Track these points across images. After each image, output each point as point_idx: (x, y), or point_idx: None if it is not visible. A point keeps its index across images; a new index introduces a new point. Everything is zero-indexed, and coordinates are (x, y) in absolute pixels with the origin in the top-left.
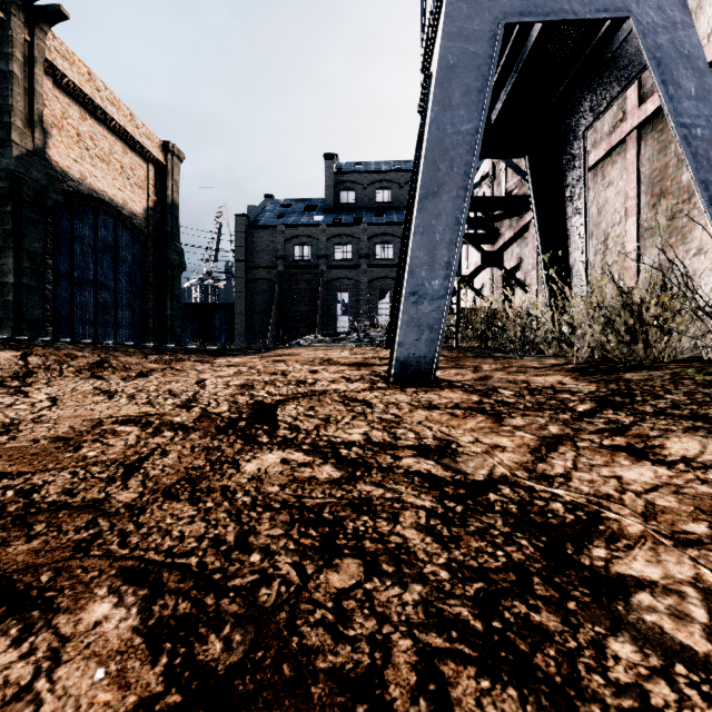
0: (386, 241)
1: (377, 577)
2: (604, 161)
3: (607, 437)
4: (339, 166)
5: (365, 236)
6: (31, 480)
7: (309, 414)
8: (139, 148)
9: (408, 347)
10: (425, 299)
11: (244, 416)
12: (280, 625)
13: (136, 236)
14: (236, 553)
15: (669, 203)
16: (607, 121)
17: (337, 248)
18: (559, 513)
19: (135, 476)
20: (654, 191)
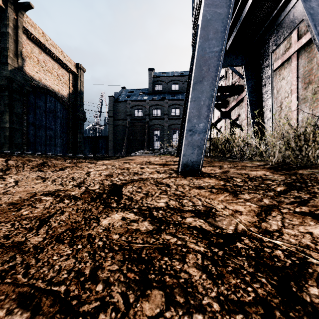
0: (176, 108)
1: (173, 307)
2: (280, 68)
3: (297, 207)
4: (155, 74)
5: (167, 105)
6: None
7: (138, 191)
8: (65, 66)
9: (188, 157)
10: (196, 133)
11: (106, 191)
12: None
13: (64, 106)
14: (88, 283)
15: (313, 86)
16: (282, 49)
17: (154, 111)
18: (281, 258)
19: (43, 227)
20: (305, 81)
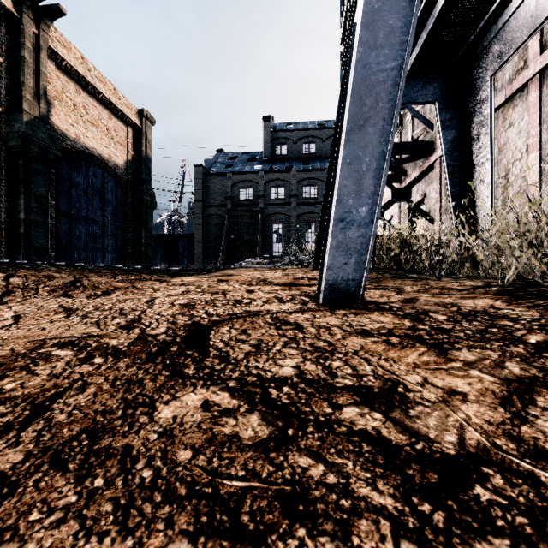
0: (311, 184)
1: None
2: (505, 106)
3: None
4: (275, 126)
5: (295, 180)
6: None
7: (241, 338)
8: (121, 115)
9: (337, 271)
10: (352, 225)
11: (177, 340)
12: None
13: (118, 182)
14: None
15: None
16: (508, 70)
17: (273, 190)
18: None
19: (35, 423)
20: None
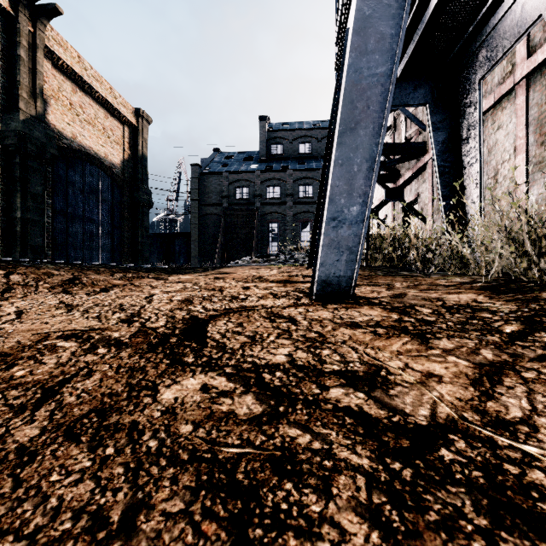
0: (307, 184)
1: None
2: (494, 108)
3: None
4: (271, 126)
5: (291, 179)
6: None
7: (237, 331)
8: (117, 114)
9: (329, 267)
10: (344, 224)
11: (176, 332)
12: None
13: (115, 181)
14: None
15: None
16: (497, 74)
17: (269, 189)
18: (545, 491)
19: (47, 404)
20: (543, 131)
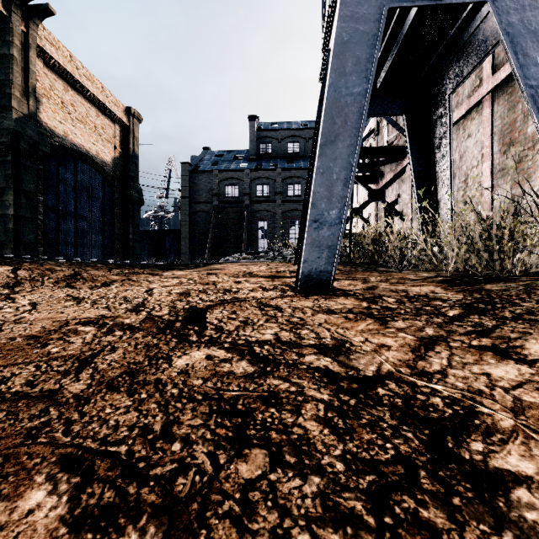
0: (295, 182)
1: (281, 468)
2: (465, 118)
3: (475, 338)
4: (260, 125)
5: (279, 178)
6: (2, 372)
7: (232, 317)
8: (108, 112)
9: (311, 263)
10: (325, 226)
11: (180, 318)
12: (191, 517)
13: (106, 179)
14: (160, 442)
15: (517, 149)
16: (467, 87)
17: (258, 188)
18: (438, 407)
19: (86, 370)
20: (505, 141)
